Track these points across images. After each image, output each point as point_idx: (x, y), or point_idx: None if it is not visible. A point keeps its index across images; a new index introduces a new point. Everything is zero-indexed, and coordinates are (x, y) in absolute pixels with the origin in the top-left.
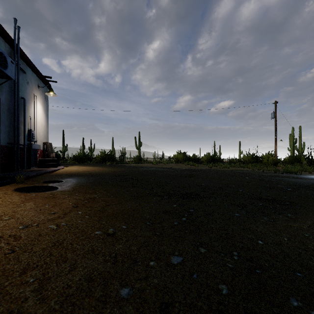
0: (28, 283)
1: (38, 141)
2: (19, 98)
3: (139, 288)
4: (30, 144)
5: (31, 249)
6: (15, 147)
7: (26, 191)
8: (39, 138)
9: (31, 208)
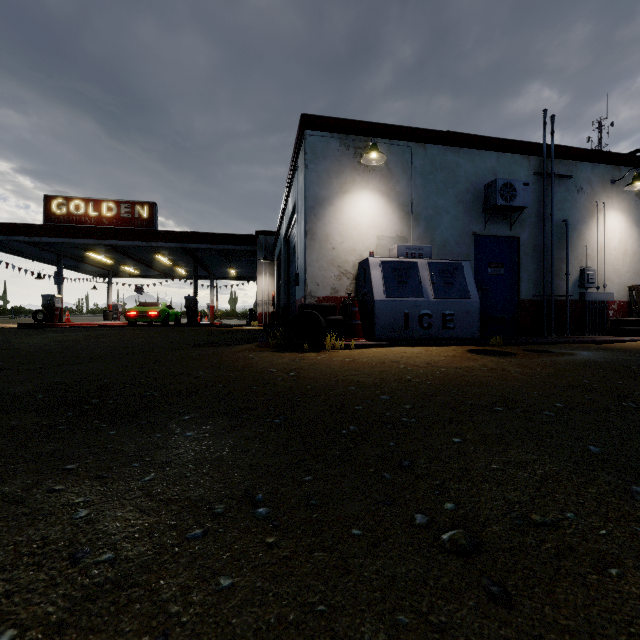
0: (351, 373)
1: (610, 286)
2: (559, 223)
3: (354, 390)
4: (582, 293)
5: (375, 368)
6: (545, 301)
7: (474, 352)
8: (617, 279)
9: (432, 359)
